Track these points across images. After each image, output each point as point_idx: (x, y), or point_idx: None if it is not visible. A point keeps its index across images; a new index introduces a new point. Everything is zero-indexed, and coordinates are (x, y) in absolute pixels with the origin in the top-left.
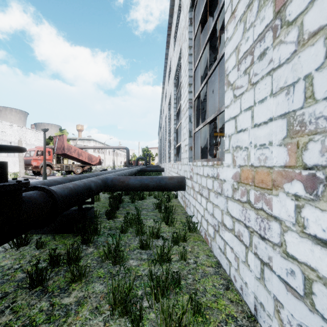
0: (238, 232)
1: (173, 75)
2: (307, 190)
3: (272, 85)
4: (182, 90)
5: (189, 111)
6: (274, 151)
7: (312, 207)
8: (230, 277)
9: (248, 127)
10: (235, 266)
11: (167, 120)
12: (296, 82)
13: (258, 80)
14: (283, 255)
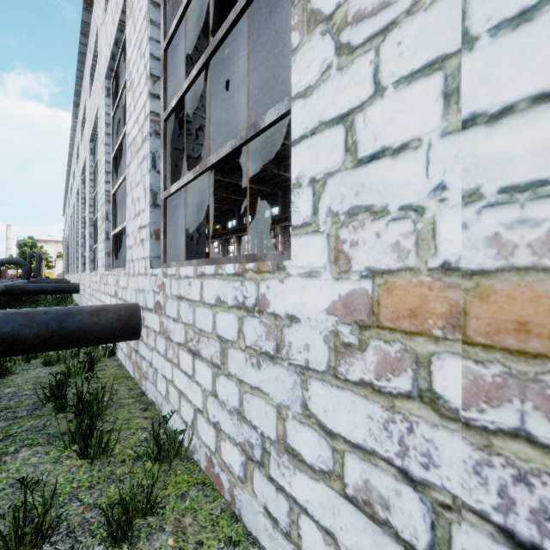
0: (363, 490)
1: (105, 69)
2: None
3: None
4: (129, 95)
5: (153, 143)
6: None
7: None
8: None
9: (421, 135)
10: None
11: (87, 177)
12: None
13: None
14: None
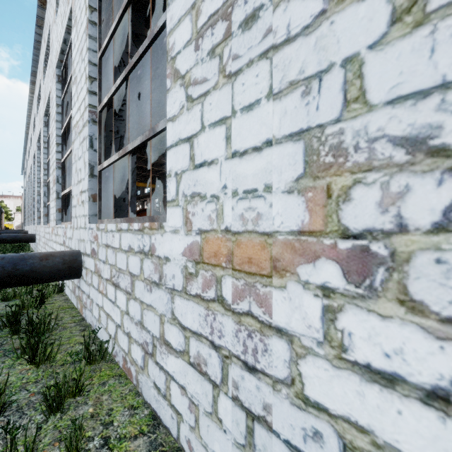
0: (197, 357)
1: (56, 60)
2: (351, 278)
3: (271, 77)
4: (74, 87)
5: (90, 128)
6: (276, 203)
7: (361, 310)
8: (179, 443)
9: (218, 157)
10: (191, 423)
11: (41, 145)
12: (326, 71)
13: (242, 69)
14: (296, 402)
